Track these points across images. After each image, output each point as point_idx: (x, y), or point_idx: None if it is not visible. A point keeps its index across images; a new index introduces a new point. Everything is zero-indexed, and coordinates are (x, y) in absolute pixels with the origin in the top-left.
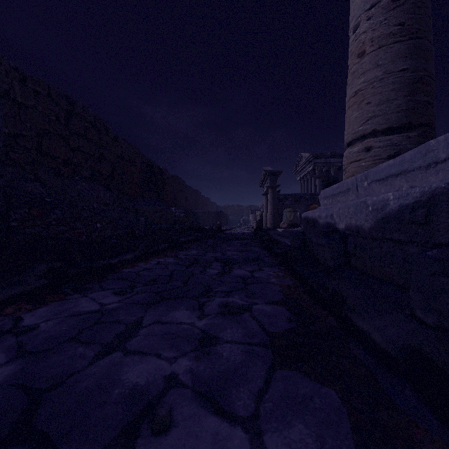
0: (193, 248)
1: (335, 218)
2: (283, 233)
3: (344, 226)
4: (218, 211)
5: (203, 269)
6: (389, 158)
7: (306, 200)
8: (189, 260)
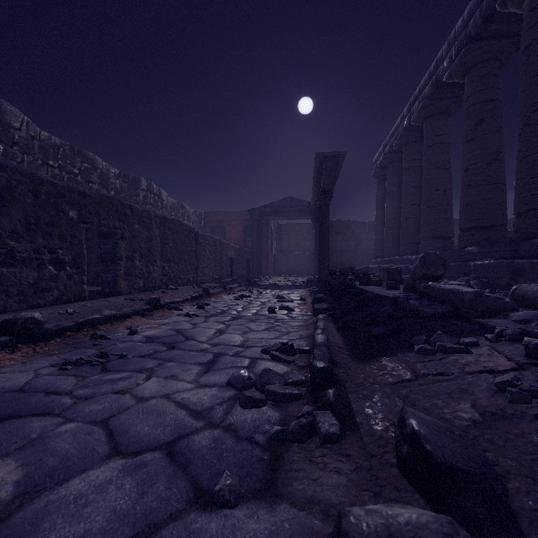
0: None
1: None
2: None
3: None
4: None
5: None
6: None
7: None
8: None
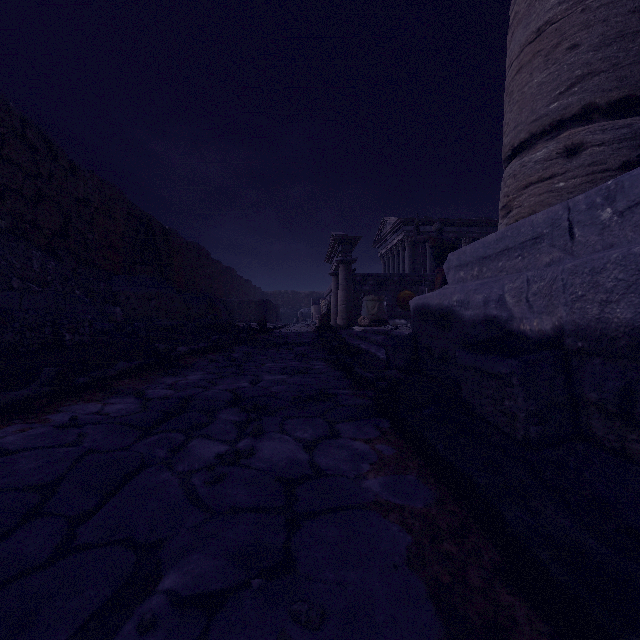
0: (198, 367)
1: (512, 306)
2: (365, 335)
3: (556, 327)
4: (263, 300)
5: (185, 436)
6: (625, 168)
7: (394, 284)
8: (164, 406)
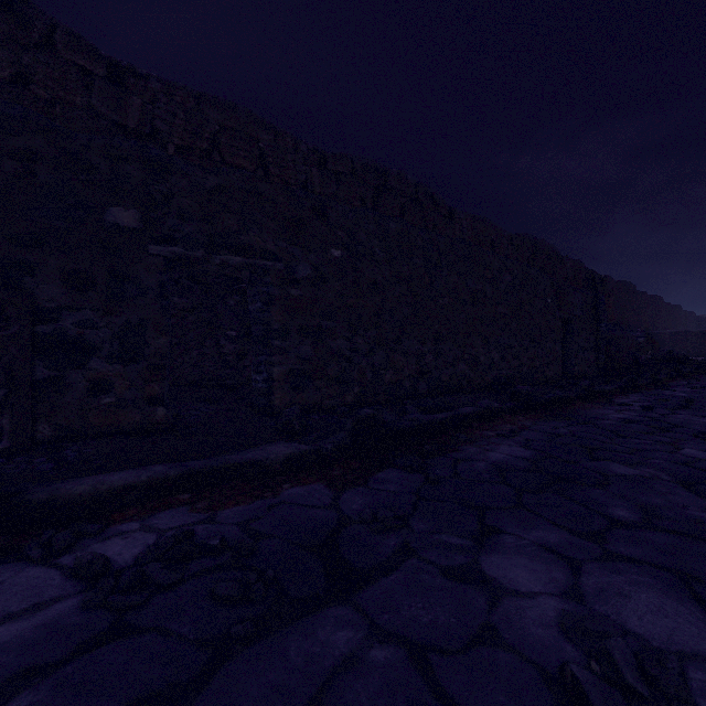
0: (704, 379)
1: None
2: None
3: None
4: None
5: None
6: None
7: None
8: None
